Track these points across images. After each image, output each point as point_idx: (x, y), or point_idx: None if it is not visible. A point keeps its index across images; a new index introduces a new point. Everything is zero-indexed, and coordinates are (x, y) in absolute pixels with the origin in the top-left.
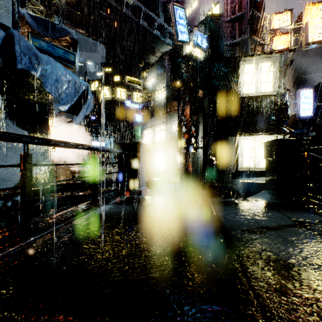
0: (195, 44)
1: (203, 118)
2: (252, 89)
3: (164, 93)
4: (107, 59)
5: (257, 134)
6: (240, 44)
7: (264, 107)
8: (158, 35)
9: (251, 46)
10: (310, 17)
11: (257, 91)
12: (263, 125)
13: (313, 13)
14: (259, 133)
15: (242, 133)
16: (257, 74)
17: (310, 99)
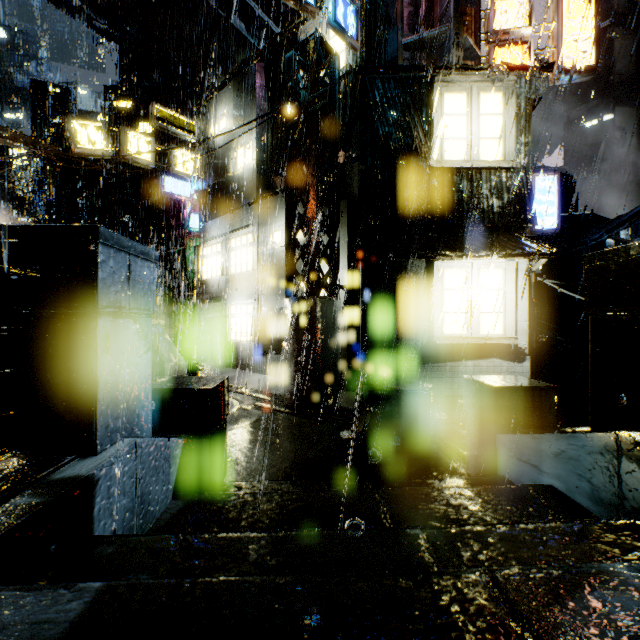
0: (331, 19)
1: (349, 214)
2: (461, 151)
3: (252, 154)
4: (120, 81)
5: (480, 255)
6: (430, 47)
7: (487, 195)
8: (239, 30)
9: (457, 50)
10: (567, 15)
11: (472, 157)
12: (484, 236)
13: (571, 7)
14: (483, 253)
15: (444, 250)
16: (472, 117)
17: (552, 195)
